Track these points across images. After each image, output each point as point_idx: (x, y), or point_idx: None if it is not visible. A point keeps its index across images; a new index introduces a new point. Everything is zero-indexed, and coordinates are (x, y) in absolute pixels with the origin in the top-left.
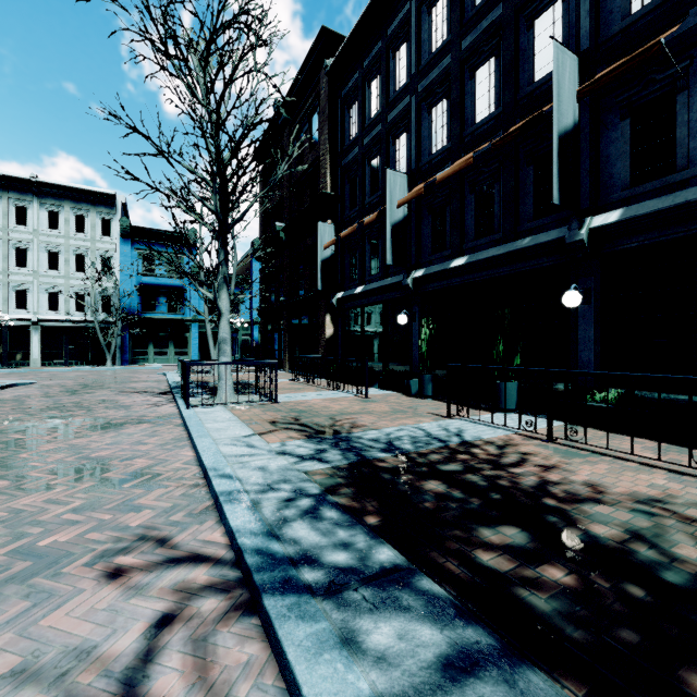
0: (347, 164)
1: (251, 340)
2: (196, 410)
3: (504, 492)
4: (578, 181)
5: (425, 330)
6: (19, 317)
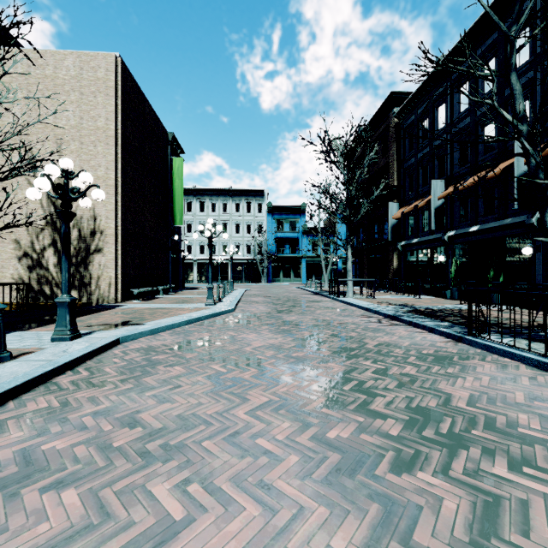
0: (407, 167)
1: (336, 268)
2: (342, 298)
3: (463, 315)
4: None
5: (454, 264)
6: (224, 258)
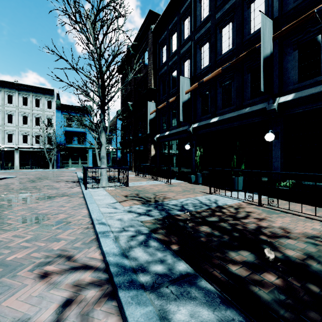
0: (161, 74)
1: (116, 157)
2: (90, 190)
3: (240, 232)
4: (272, 80)
5: (198, 152)
6: (9, 146)
